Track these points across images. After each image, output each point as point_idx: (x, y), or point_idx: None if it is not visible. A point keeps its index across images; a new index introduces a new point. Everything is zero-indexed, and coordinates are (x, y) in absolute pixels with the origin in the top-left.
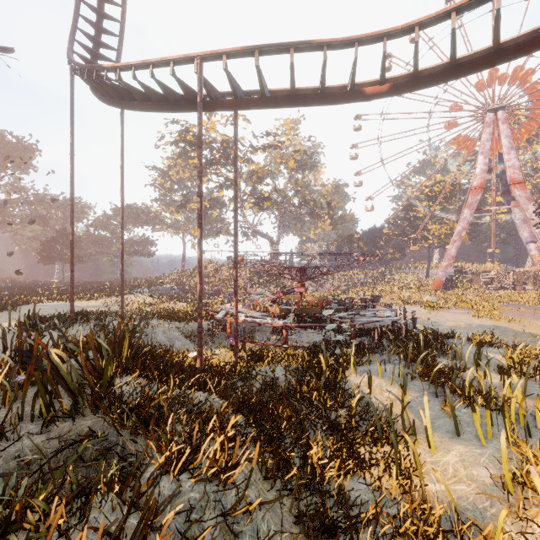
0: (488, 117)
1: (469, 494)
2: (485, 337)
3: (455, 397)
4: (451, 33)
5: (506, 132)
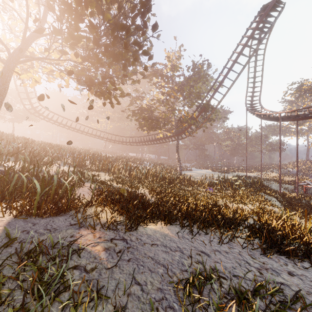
0: None
1: None
2: None
3: None
4: None
5: None
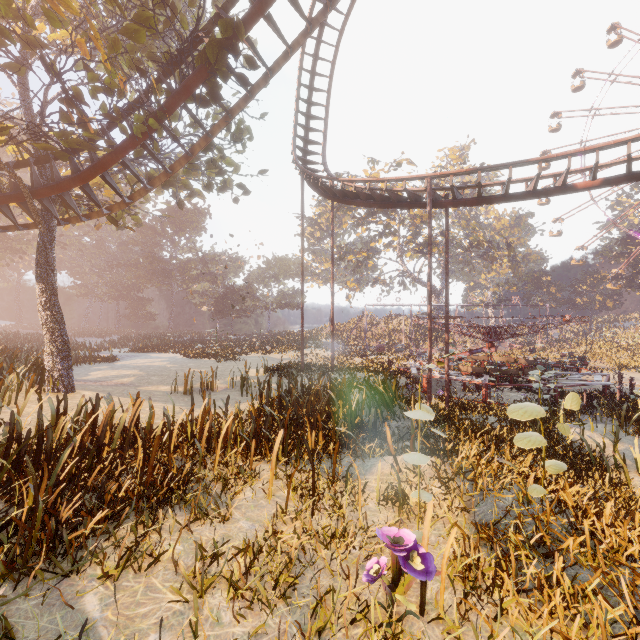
0: None
1: None
2: None
3: None
4: None
5: None
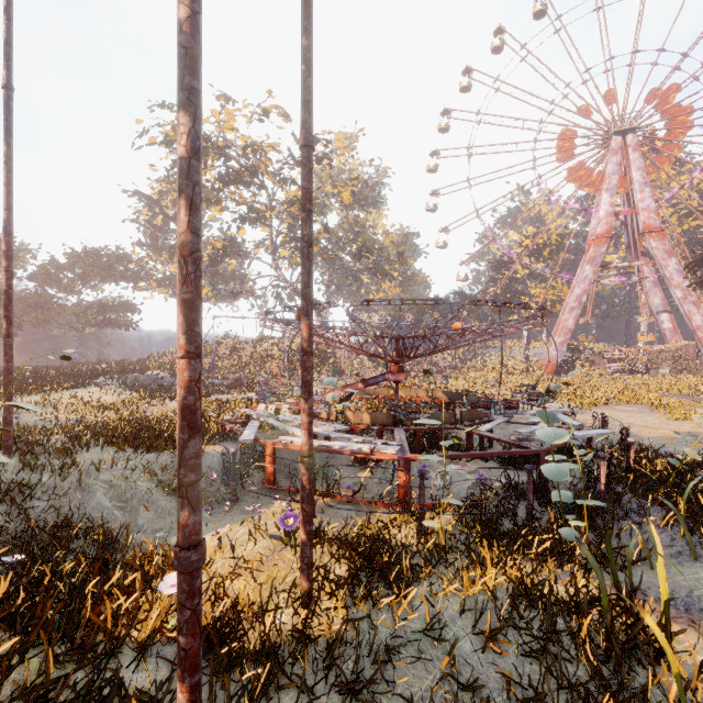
0: (615, 142)
1: None
2: None
3: None
4: None
5: (638, 162)
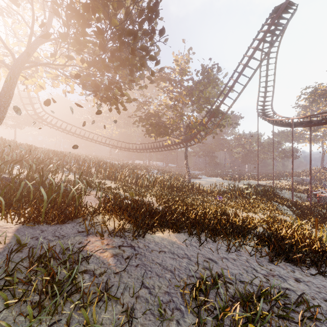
0: None
1: None
2: None
3: None
4: None
5: None
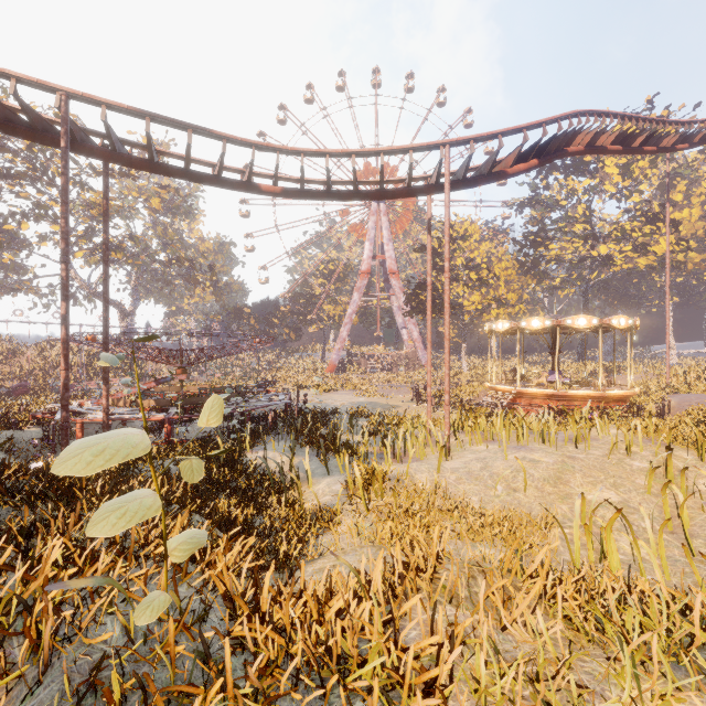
0: (373, 206)
1: (329, 500)
2: (359, 410)
3: (331, 455)
4: (327, 169)
5: (386, 224)
